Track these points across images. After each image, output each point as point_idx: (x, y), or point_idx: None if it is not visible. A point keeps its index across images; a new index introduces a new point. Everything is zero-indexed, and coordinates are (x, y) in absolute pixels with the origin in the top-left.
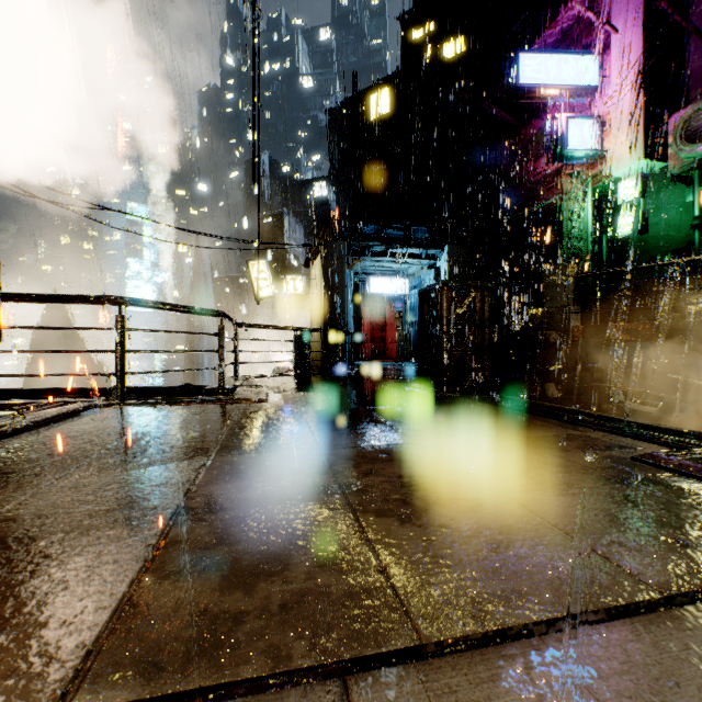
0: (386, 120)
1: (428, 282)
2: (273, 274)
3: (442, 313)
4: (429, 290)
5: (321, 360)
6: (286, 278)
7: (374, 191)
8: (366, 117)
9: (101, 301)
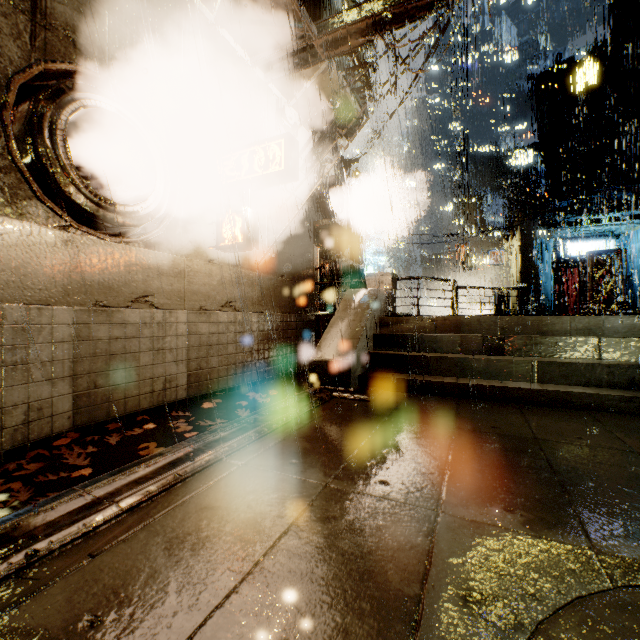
0: (594, 89)
1: (635, 240)
2: (476, 247)
3: (587, 270)
4: (583, 257)
5: (515, 309)
6: (488, 253)
7: (581, 158)
8: (571, 93)
9: (412, 278)
